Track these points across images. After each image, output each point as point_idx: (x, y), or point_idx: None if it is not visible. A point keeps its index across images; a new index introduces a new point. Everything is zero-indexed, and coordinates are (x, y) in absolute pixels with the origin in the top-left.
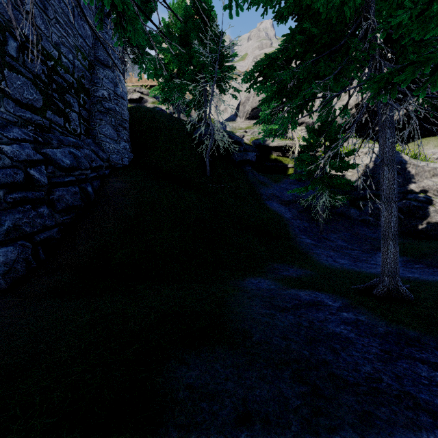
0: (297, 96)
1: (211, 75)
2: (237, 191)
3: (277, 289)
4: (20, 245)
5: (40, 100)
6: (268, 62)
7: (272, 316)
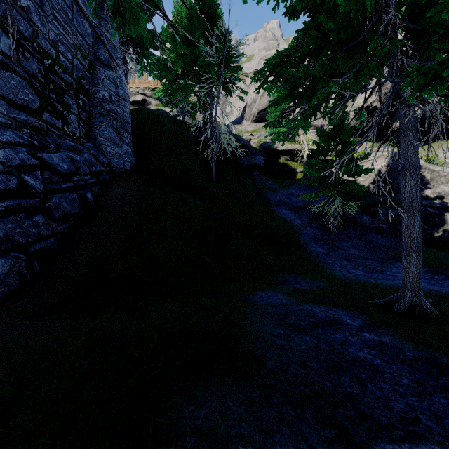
0: (311, 96)
1: (217, 76)
2: (244, 197)
3: (290, 304)
4: (13, 257)
5: (36, 101)
6: (280, 60)
7: (287, 337)
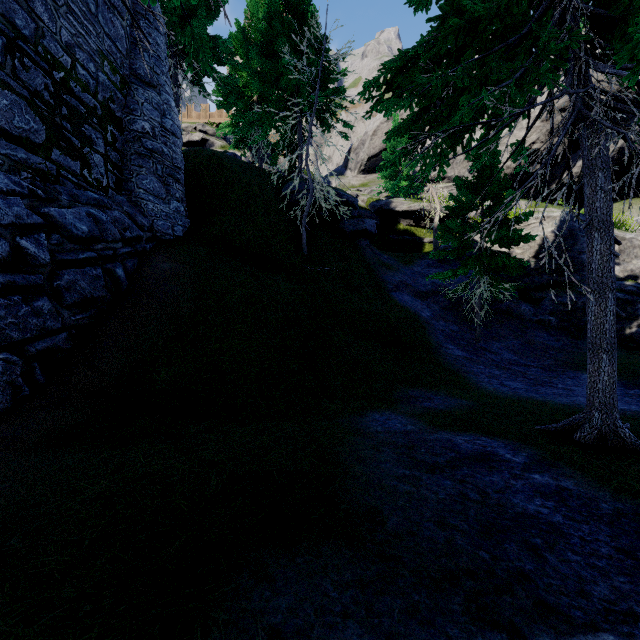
0: (449, 120)
1: (310, 100)
2: (348, 277)
3: (418, 431)
4: (3, 360)
5: (41, 131)
6: (403, 65)
7: (416, 481)
